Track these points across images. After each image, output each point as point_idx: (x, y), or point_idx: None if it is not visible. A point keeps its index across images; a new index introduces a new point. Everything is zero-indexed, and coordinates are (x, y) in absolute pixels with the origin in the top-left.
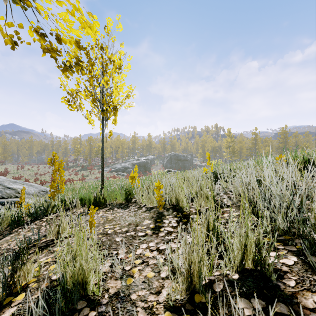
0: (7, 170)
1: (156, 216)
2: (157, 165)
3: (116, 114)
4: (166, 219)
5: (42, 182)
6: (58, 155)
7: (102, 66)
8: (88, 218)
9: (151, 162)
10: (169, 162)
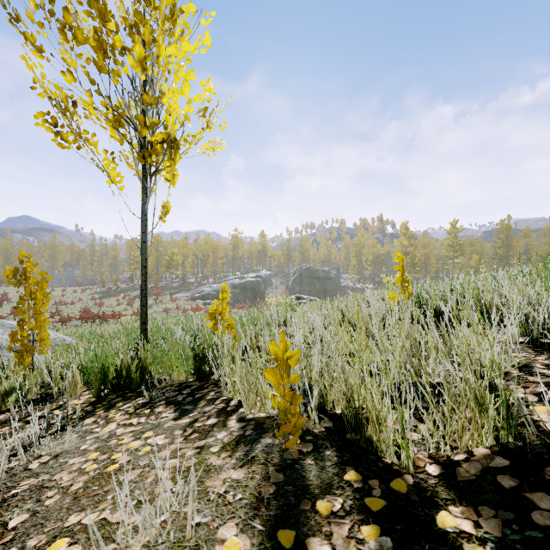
0: (5, 296)
1: (275, 494)
2: (276, 288)
3: (174, 159)
4: (322, 530)
5: (63, 319)
6: (100, 270)
7: (142, 43)
8: (64, 446)
9: (266, 281)
10: (298, 281)
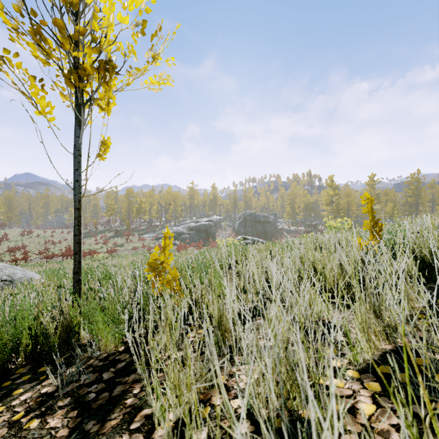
0: (5, 237)
1: None
2: (225, 230)
3: (108, 82)
4: None
5: (47, 256)
6: (84, 215)
7: None
8: None
9: (217, 225)
10: (243, 225)
